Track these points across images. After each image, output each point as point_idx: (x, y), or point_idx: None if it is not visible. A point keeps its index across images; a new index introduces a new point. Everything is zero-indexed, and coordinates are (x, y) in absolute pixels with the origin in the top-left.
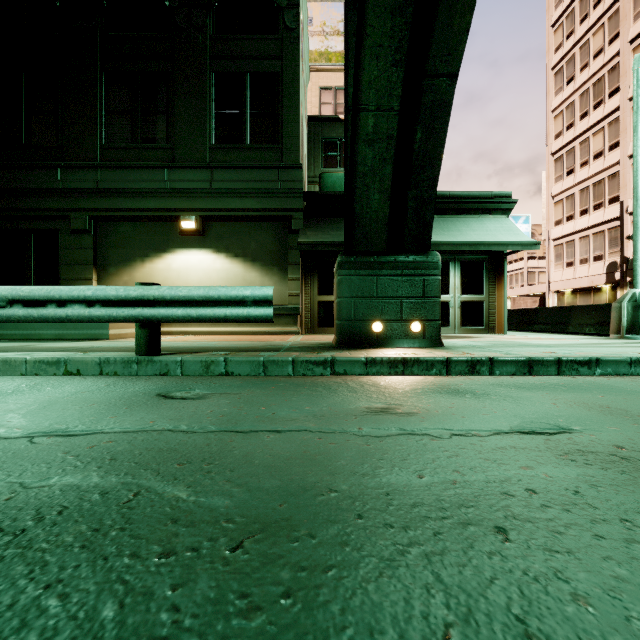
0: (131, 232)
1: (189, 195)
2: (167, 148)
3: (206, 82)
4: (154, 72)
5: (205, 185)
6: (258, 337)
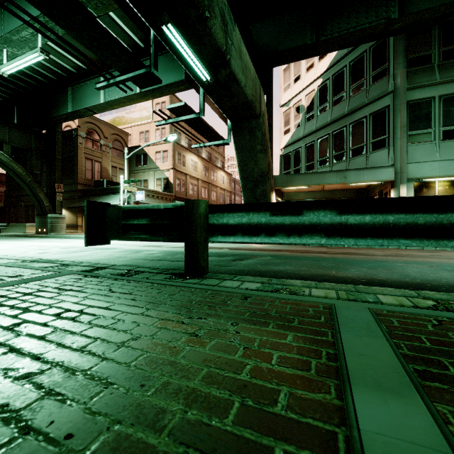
0: None
1: None
2: None
3: None
4: None
5: None
6: None
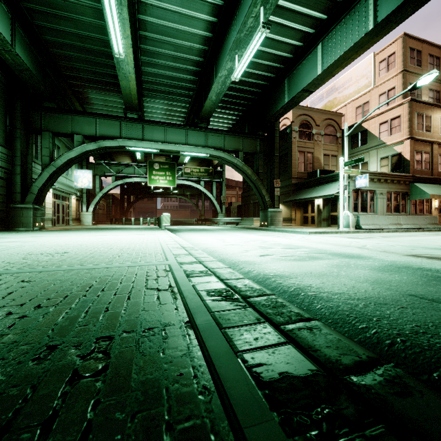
0: None
1: None
2: None
3: None
4: None
5: None
6: None
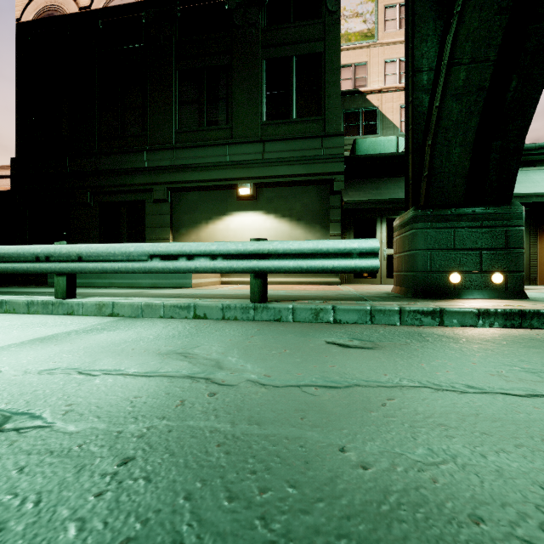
0: (198, 199)
1: (245, 166)
2: (227, 128)
3: (258, 69)
4: (216, 66)
5: (258, 156)
6: (309, 287)
